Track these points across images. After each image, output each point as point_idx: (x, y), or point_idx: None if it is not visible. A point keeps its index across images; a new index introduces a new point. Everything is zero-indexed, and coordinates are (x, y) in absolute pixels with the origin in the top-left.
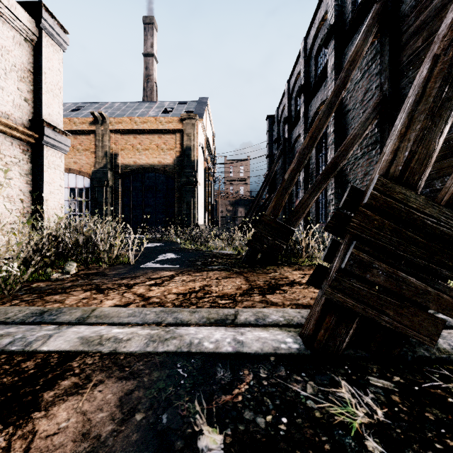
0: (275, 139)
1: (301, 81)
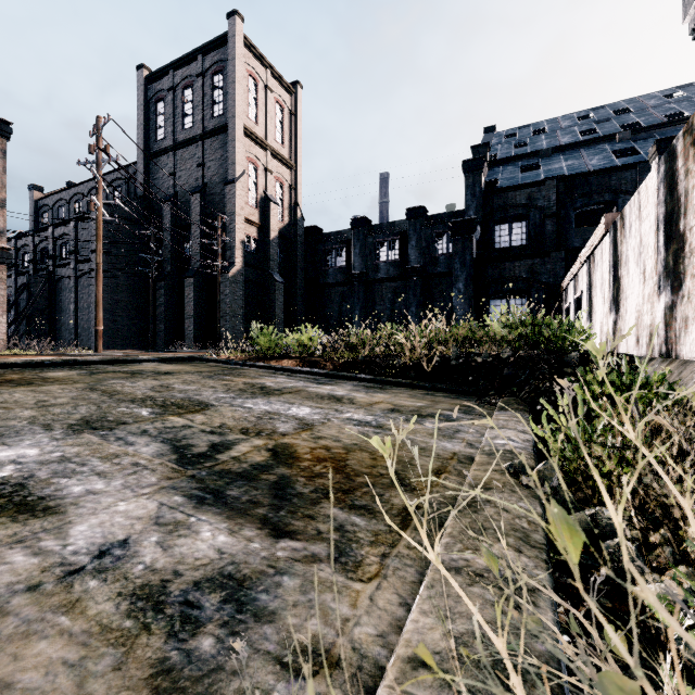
0: None
1: None
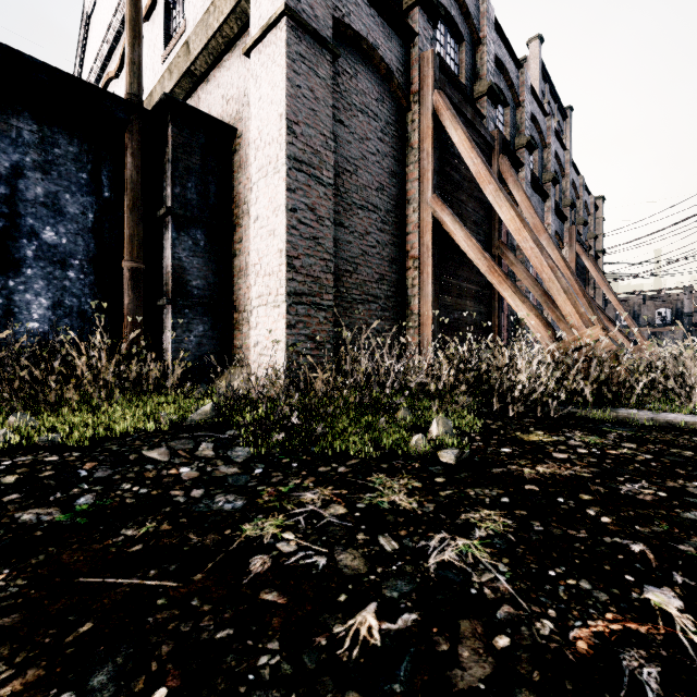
0: (440, 15)
1: (526, 125)
